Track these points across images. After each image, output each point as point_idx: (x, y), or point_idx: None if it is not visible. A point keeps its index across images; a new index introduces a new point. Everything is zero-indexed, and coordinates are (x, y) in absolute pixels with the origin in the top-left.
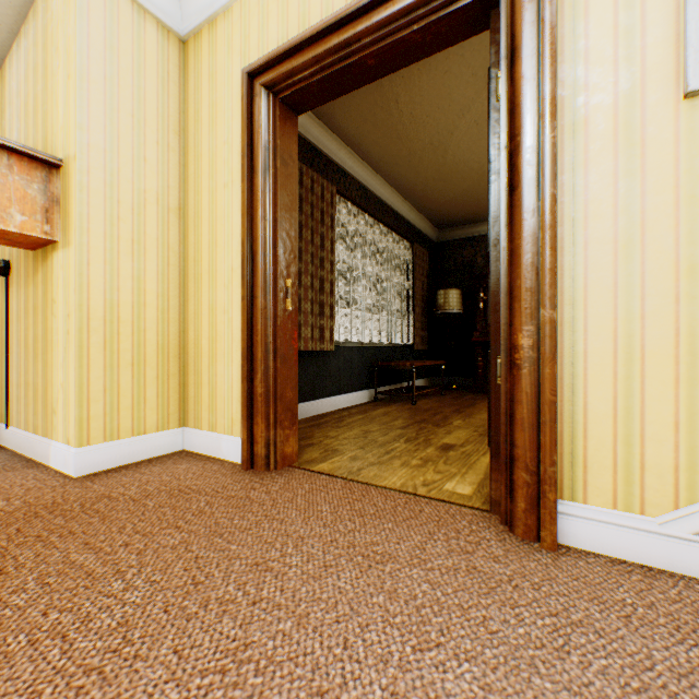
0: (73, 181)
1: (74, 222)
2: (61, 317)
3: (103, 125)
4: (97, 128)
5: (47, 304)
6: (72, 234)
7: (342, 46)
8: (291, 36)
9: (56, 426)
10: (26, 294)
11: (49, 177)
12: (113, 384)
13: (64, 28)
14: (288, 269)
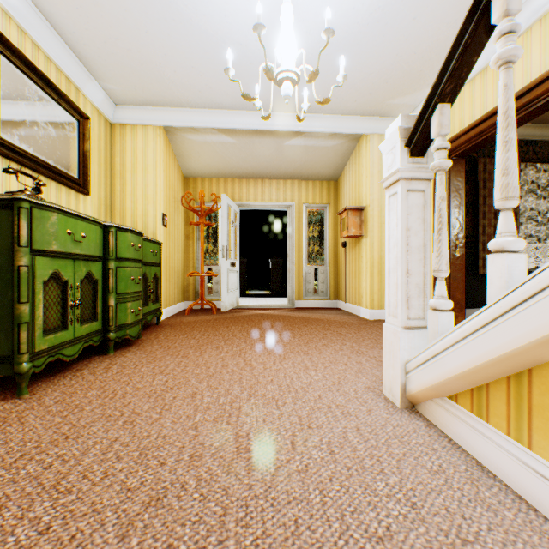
0: (368, 214)
1: (368, 229)
2: (364, 262)
3: (377, 190)
4: (375, 192)
5: (359, 258)
6: (368, 233)
7: (477, 134)
8: (455, 130)
9: (362, 302)
10: (351, 254)
11: (360, 214)
12: (380, 288)
13: (365, 159)
14: (457, 235)
